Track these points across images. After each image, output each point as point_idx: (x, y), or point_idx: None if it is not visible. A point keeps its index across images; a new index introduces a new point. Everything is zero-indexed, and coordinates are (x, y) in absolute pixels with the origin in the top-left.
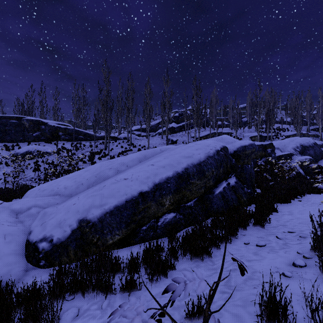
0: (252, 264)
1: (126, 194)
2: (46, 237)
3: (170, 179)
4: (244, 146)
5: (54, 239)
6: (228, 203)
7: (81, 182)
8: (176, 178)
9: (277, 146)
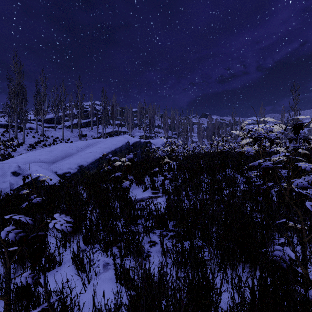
0: None
1: (95, 157)
2: (67, 172)
3: (110, 152)
4: (136, 141)
5: (71, 172)
6: None
7: (56, 156)
8: (112, 152)
9: (153, 142)
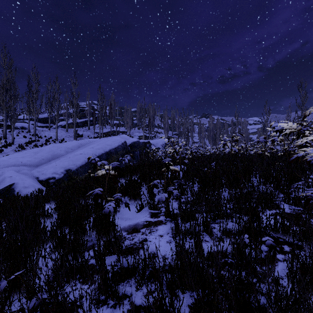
0: None
1: (85, 160)
2: (51, 178)
3: (103, 154)
4: (134, 141)
5: (56, 178)
6: None
7: (42, 158)
8: (106, 153)
9: (153, 143)
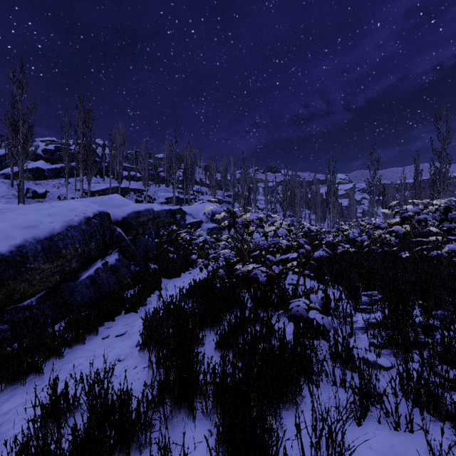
0: (95, 362)
1: None
2: None
3: None
4: (137, 212)
5: None
6: (101, 289)
7: None
8: None
9: (191, 211)
